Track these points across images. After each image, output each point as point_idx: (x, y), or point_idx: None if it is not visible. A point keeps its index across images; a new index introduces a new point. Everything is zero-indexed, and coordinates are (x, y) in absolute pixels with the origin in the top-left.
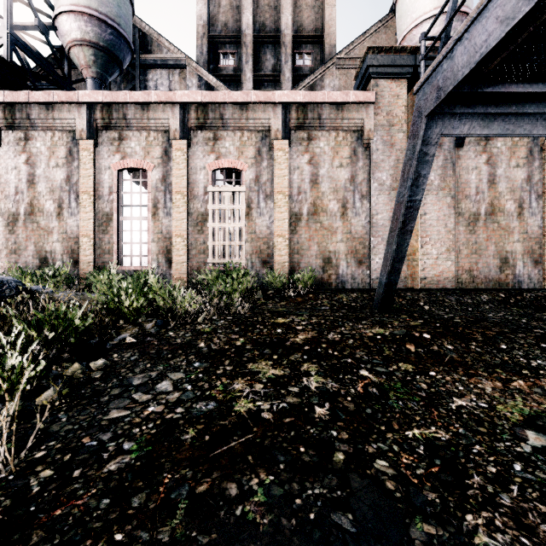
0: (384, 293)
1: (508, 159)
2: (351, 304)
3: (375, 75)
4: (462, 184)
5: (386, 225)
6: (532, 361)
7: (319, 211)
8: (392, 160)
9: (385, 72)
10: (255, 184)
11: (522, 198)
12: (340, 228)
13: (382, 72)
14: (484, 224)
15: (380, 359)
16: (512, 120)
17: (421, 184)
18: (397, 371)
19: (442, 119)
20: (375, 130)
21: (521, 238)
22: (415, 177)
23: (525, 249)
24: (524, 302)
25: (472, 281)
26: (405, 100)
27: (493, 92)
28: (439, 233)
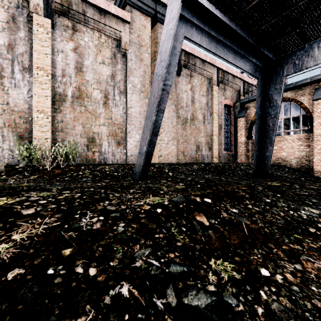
0: (144, 161)
1: (199, 90)
2: (114, 174)
3: (130, 2)
4: (180, 99)
5: (137, 117)
6: (299, 213)
7: (84, 96)
8: (142, 71)
9: (137, 3)
10: (8, 52)
11: (205, 113)
12: (103, 114)
13: (135, 2)
14: (189, 125)
15: (179, 259)
16: (220, 46)
17: (171, 72)
18: (225, 290)
19: (186, 24)
20: (130, 44)
21: (204, 135)
22: (168, 64)
23: (206, 141)
24: (212, 169)
25: (184, 158)
26: (150, 31)
27: (216, 16)
28: (169, 127)
